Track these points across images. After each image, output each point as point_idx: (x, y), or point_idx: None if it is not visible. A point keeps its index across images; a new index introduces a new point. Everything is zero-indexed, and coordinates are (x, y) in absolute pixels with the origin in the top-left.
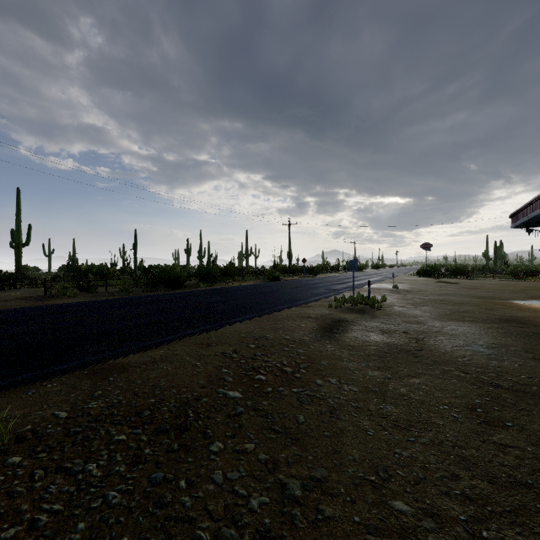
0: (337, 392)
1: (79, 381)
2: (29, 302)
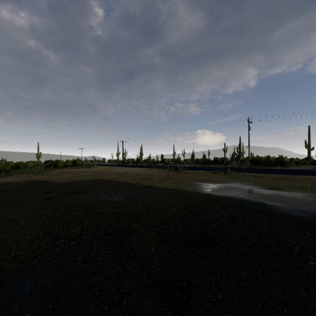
0: (277, 180)
1: (261, 174)
2: (310, 169)
